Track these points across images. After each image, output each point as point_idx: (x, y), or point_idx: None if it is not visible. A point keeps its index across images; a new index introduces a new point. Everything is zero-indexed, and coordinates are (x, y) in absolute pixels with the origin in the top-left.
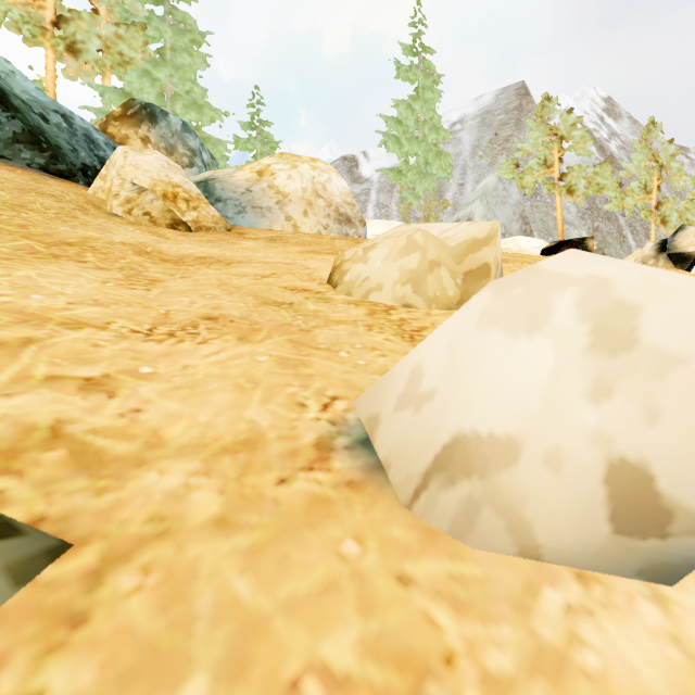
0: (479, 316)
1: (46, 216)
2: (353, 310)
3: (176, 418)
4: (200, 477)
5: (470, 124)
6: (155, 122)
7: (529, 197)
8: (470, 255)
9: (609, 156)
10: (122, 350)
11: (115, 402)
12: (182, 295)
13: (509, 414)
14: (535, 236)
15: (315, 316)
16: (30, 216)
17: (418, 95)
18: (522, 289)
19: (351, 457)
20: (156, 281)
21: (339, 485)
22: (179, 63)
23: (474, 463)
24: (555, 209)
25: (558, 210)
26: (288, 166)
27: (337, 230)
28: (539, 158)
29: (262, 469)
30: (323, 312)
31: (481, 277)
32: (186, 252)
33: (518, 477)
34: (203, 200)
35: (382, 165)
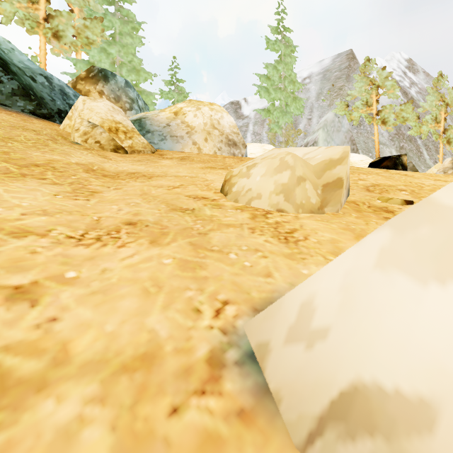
0: (378, 255)
1: (25, 145)
2: (239, 214)
3: (86, 328)
4: (95, 405)
5: (315, 78)
6: (107, 81)
7: (355, 126)
8: (327, 172)
9: (410, 98)
10: (54, 255)
11: (35, 311)
12: (113, 204)
13: (420, 371)
14: (360, 152)
15: (210, 220)
16: (14, 145)
17: (281, 59)
18: (428, 228)
19: (241, 376)
20: (96, 193)
21: (230, 416)
22: (124, 43)
23: (377, 419)
24: (373, 134)
25: (376, 135)
26: (194, 108)
27: (227, 151)
28: (362, 100)
29: (156, 393)
30: (216, 216)
31: (336, 188)
32: (121, 169)
33: (435, 449)
34: (136, 132)
35: (257, 107)
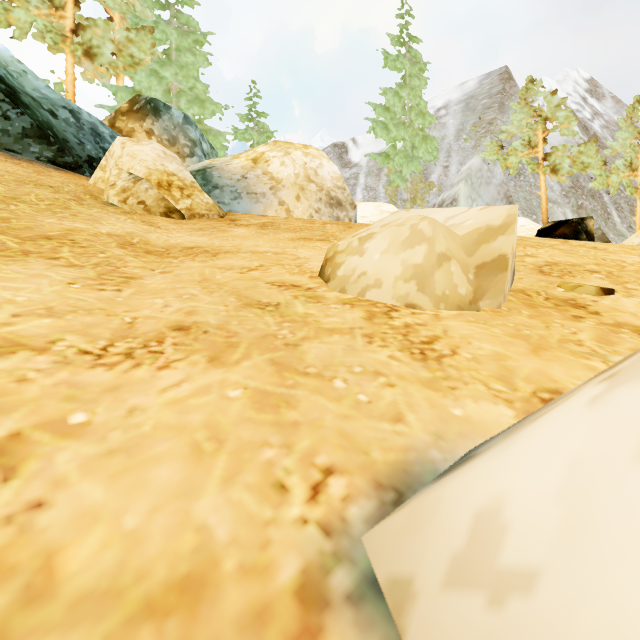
0: None
1: (36, 208)
2: (348, 312)
3: (90, 522)
4: None
5: (454, 109)
6: (159, 115)
7: (512, 177)
8: (483, 245)
9: (593, 136)
10: (55, 384)
11: (9, 489)
12: (157, 296)
13: None
14: (519, 214)
15: (304, 322)
16: (19, 208)
17: (405, 82)
18: None
19: (358, 628)
20: (132, 279)
21: None
22: (183, 62)
23: None
24: (538, 188)
25: (542, 189)
26: (281, 153)
27: (328, 214)
28: (523, 139)
29: None
30: (313, 316)
31: (497, 271)
32: (174, 242)
33: None
34: (197, 187)
35: (370, 151)
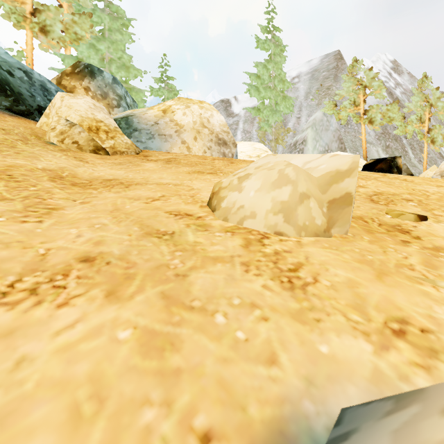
0: None
1: None
2: (229, 240)
3: None
4: None
5: (304, 78)
6: (94, 77)
7: (343, 125)
8: (334, 185)
9: (395, 99)
10: None
11: None
12: (73, 226)
13: None
14: (347, 151)
15: (193, 251)
16: None
17: (271, 59)
18: None
19: None
20: (55, 209)
21: None
22: (114, 39)
23: None
24: (360, 133)
25: (363, 134)
26: (183, 106)
27: (217, 150)
28: (350, 100)
29: None
30: (201, 244)
31: (344, 205)
32: (97, 174)
33: None
34: (119, 131)
35: (247, 105)
